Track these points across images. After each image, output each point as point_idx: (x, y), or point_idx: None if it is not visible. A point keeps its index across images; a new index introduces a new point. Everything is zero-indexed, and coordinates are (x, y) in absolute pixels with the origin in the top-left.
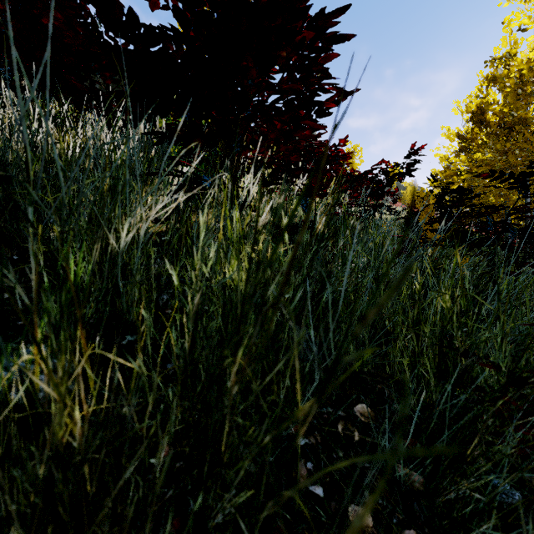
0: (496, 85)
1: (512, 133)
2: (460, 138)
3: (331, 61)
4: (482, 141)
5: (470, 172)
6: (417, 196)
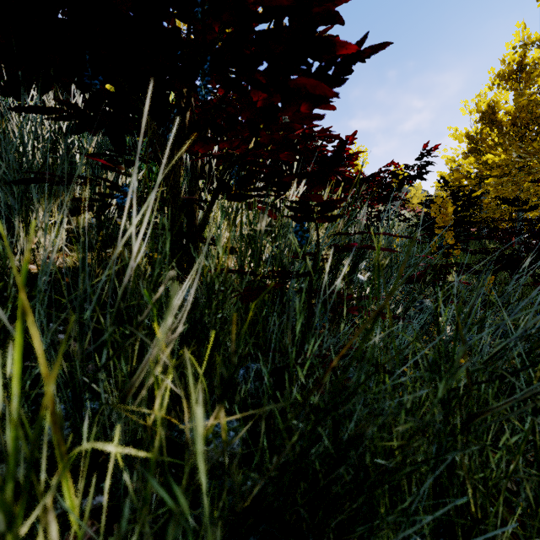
0: (507, 83)
1: (531, 133)
2: (469, 139)
3: (343, 2)
4: (493, 142)
5: (480, 174)
6: (425, 200)
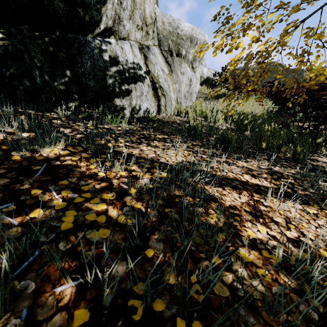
0: None
1: None
2: None
3: None
4: None
5: None
6: None
